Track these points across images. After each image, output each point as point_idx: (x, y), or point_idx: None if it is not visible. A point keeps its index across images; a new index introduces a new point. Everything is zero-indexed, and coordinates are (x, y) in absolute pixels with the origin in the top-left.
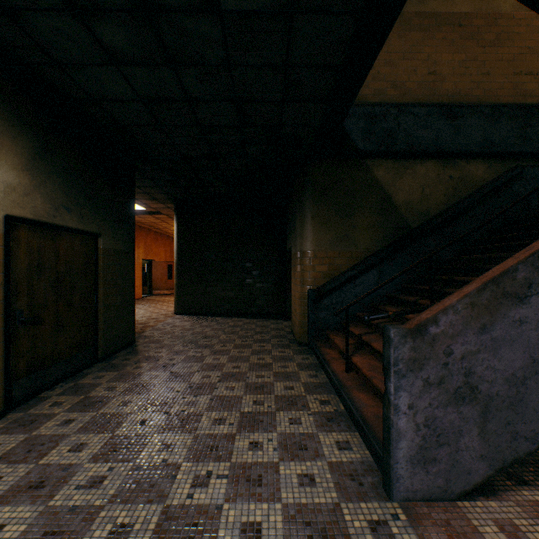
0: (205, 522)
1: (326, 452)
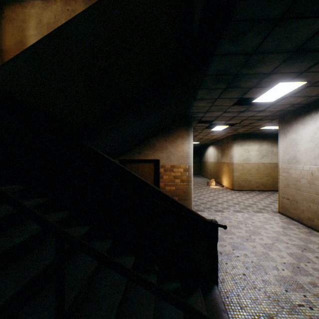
0: (286, 286)
1: (251, 318)
